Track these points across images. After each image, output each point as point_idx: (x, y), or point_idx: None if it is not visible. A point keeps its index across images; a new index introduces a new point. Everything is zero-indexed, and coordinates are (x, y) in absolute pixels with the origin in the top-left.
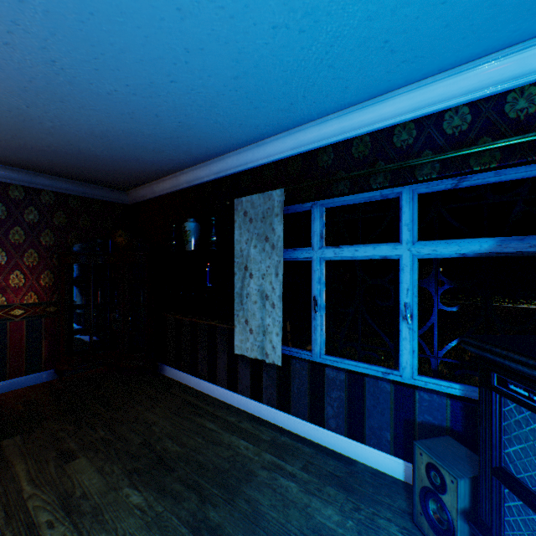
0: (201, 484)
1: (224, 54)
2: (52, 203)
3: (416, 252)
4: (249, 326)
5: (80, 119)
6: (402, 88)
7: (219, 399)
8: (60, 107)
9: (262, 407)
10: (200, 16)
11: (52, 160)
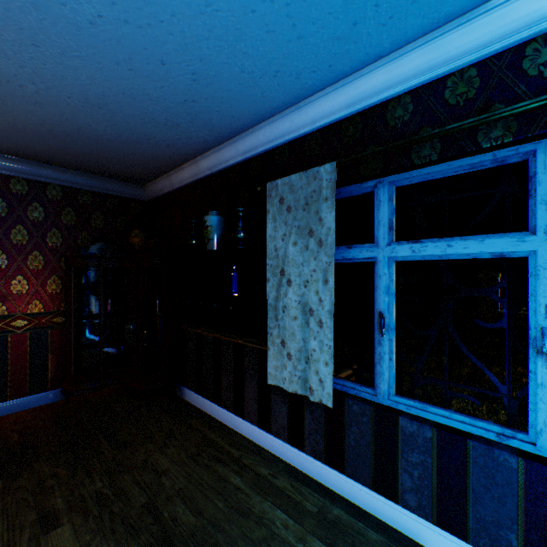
0: None
1: None
2: (59, 198)
3: None
4: (287, 349)
5: (66, 76)
6: None
7: (248, 438)
8: (36, 56)
9: (304, 457)
10: None
11: (52, 145)
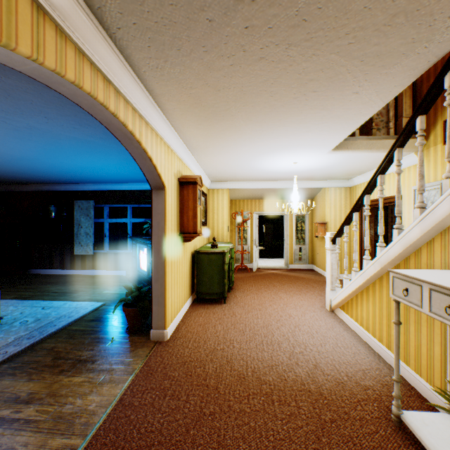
0: (69, 282)
1: (79, 177)
2: None
3: (131, 221)
4: (81, 244)
5: (17, 175)
6: (126, 183)
7: (67, 274)
8: (13, 174)
9: (86, 271)
10: (76, 174)
11: None
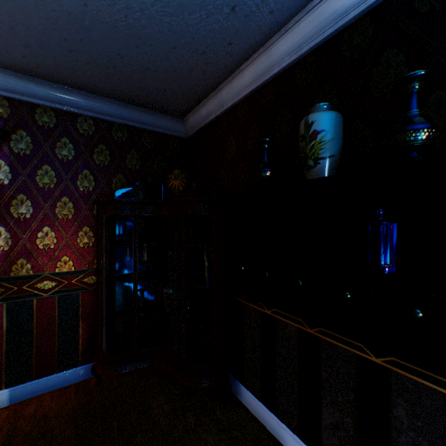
0: None
1: None
2: (90, 133)
3: None
4: None
5: None
6: None
7: None
8: None
9: None
10: None
11: (69, 40)
